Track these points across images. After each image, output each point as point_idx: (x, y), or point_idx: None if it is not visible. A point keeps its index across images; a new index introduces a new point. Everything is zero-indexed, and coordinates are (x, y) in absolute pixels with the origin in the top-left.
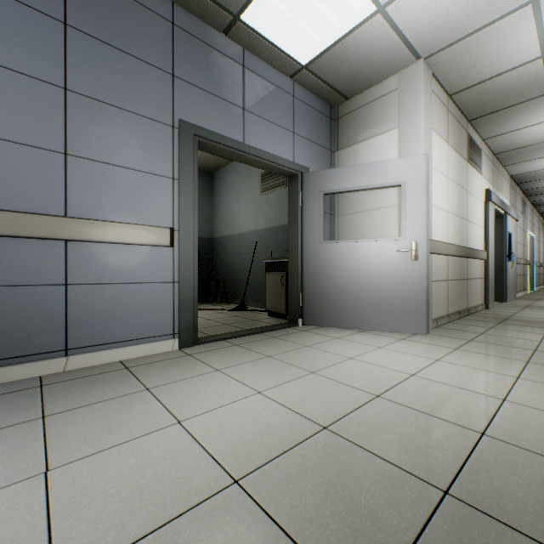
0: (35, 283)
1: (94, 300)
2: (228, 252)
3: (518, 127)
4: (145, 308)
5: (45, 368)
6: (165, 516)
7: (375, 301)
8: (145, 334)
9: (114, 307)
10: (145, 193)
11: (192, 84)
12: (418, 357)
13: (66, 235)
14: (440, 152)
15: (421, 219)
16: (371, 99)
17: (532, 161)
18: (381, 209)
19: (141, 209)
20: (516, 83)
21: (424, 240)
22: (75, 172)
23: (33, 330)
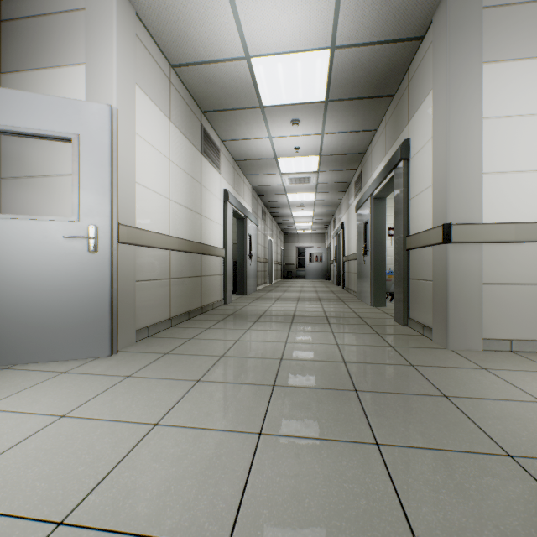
0: None
1: None
2: None
3: (246, 136)
4: None
5: None
6: None
7: (29, 316)
8: None
9: None
10: None
11: None
12: (31, 418)
13: None
14: (158, 125)
15: (103, 194)
16: (51, 10)
17: (264, 176)
18: (65, 177)
19: None
20: (233, 82)
21: (107, 224)
22: None
23: None
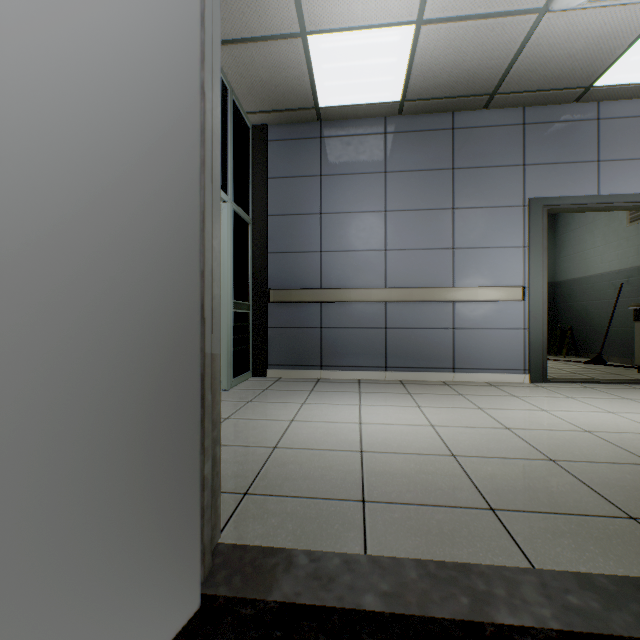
0: (438, 327)
1: (468, 339)
2: (576, 298)
3: None
4: (501, 348)
5: (443, 377)
6: (546, 428)
7: None
8: (501, 366)
9: (480, 344)
10: (501, 263)
11: (540, 164)
12: None
13: (454, 298)
14: None
15: None
16: None
17: None
18: None
19: (498, 275)
20: None
21: None
22: (457, 259)
23: (437, 354)
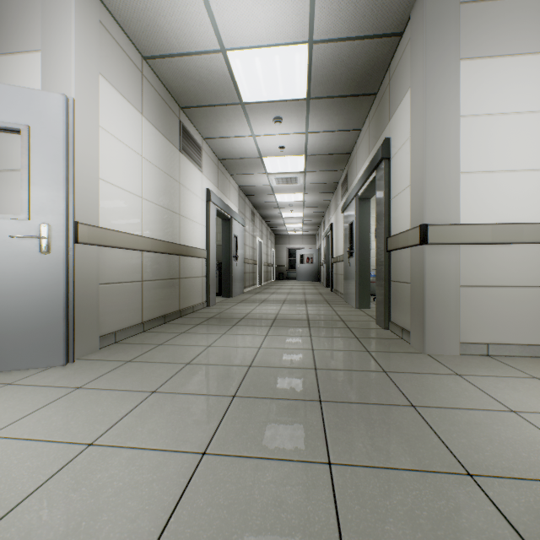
0: None
1: None
2: None
3: (228, 134)
4: None
5: None
6: None
7: None
8: None
9: None
10: None
11: None
12: None
13: None
14: (127, 119)
15: (56, 191)
16: None
17: (250, 176)
18: (20, 172)
19: None
20: (210, 76)
21: (62, 222)
22: None
23: None
